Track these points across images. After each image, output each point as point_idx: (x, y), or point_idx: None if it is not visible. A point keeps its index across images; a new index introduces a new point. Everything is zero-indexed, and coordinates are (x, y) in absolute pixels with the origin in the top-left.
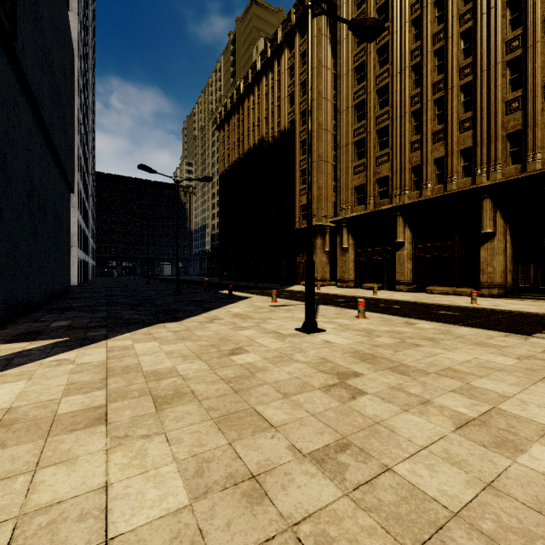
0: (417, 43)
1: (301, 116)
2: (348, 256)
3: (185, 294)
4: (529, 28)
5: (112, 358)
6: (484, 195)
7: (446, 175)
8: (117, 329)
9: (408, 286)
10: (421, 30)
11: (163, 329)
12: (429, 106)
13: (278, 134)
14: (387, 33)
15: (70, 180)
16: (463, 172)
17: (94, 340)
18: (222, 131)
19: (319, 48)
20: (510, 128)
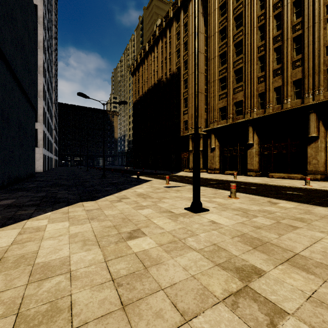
0: (262, 11)
1: (184, 64)
2: (215, 153)
3: (108, 178)
4: None
5: (16, 244)
6: (311, 111)
7: (283, 98)
8: (45, 207)
9: (256, 173)
10: (265, 2)
11: (80, 207)
12: (271, 52)
13: (169, 76)
14: (242, 6)
15: (33, 103)
16: (295, 96)
17: (17, 219)
18: (135, 76)
19: None
20: None
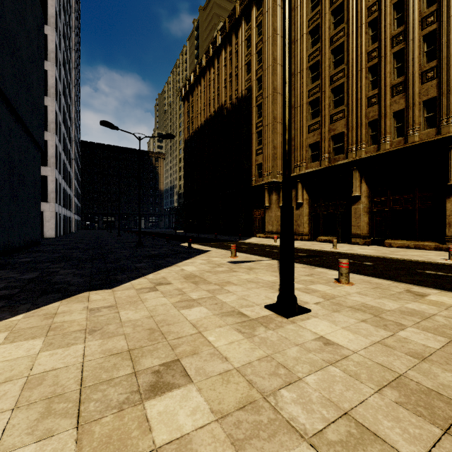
0: None
1: (257, 82)
2: (303, 210)
3: (145, 247)
4: None
5: None
6: None
7: (407, 128)
8: (19, 303)
9: (364, 239)
10: None
11: (82, 303)
12: (388, 59)
13: (235, 100)
14: None
15: (36, 136)
16: (426, 123)
17: None
18: (187, 102)
19: (274, 18)
20: None
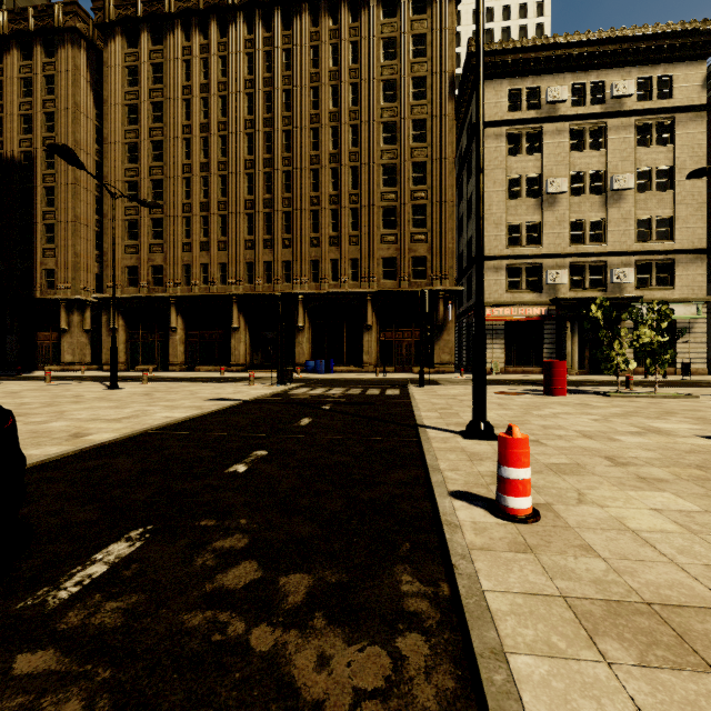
0: (188, 161)
1: (45, 154)
2: (118, 338)
3: None
4: (256, 200)
5: None
6: (234, 301)
7: (210, 279)
8: None
9: (181, 367)
10: (192, 153)
11: None
12: (198, 219)
13: None
14: (162, 134)
15: None
16: (222, 280)
17: None
18: None
19: (77, 90)
20: (248, 259)
